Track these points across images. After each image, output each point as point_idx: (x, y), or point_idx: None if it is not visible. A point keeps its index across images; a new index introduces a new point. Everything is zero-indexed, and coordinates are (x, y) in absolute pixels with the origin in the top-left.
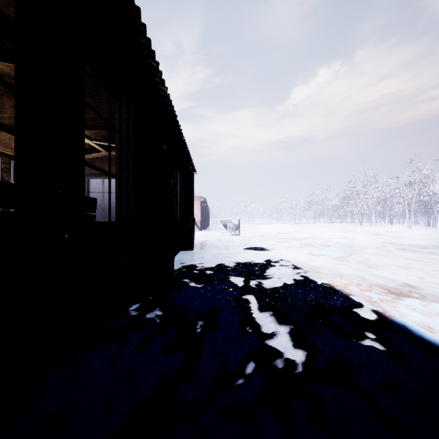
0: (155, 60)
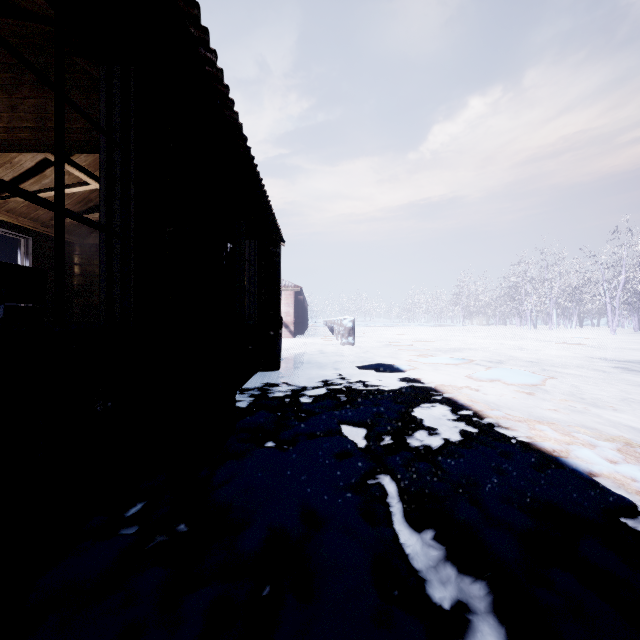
0: None
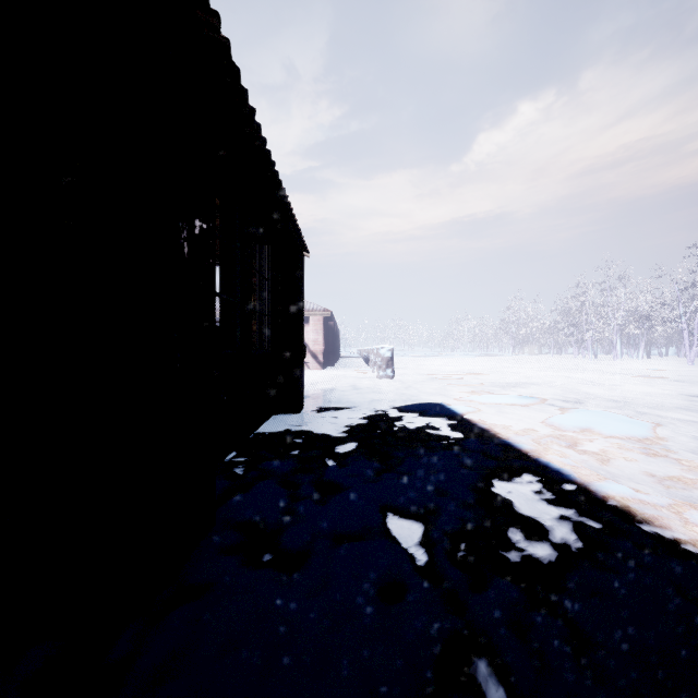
0: None
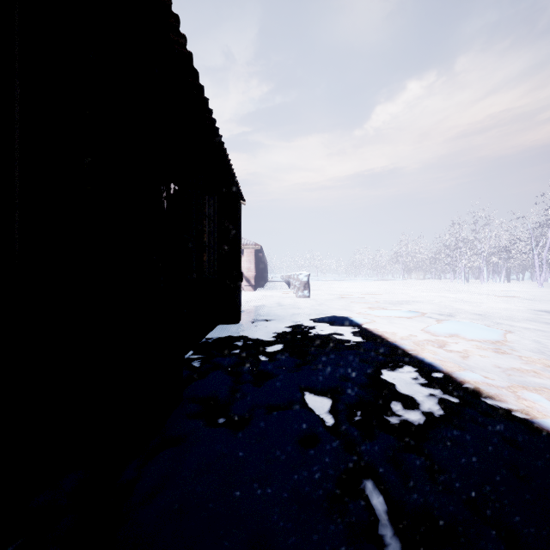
0: None
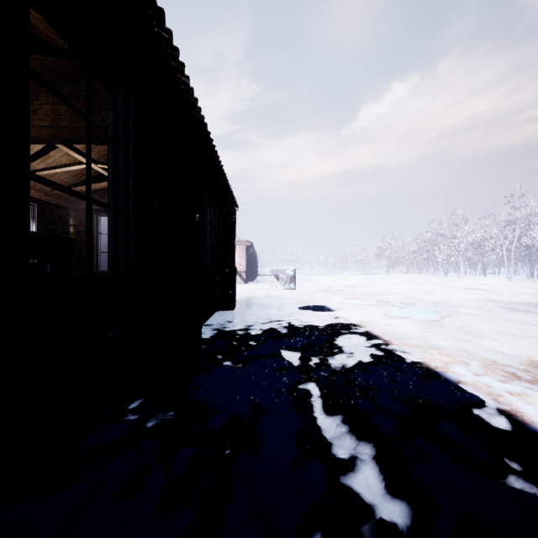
0: (165, 26)
